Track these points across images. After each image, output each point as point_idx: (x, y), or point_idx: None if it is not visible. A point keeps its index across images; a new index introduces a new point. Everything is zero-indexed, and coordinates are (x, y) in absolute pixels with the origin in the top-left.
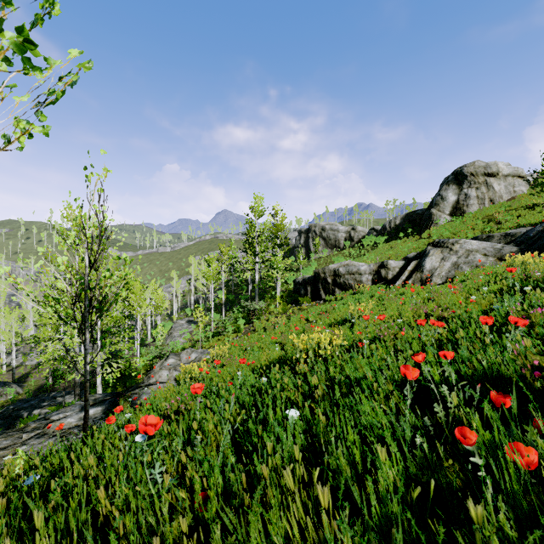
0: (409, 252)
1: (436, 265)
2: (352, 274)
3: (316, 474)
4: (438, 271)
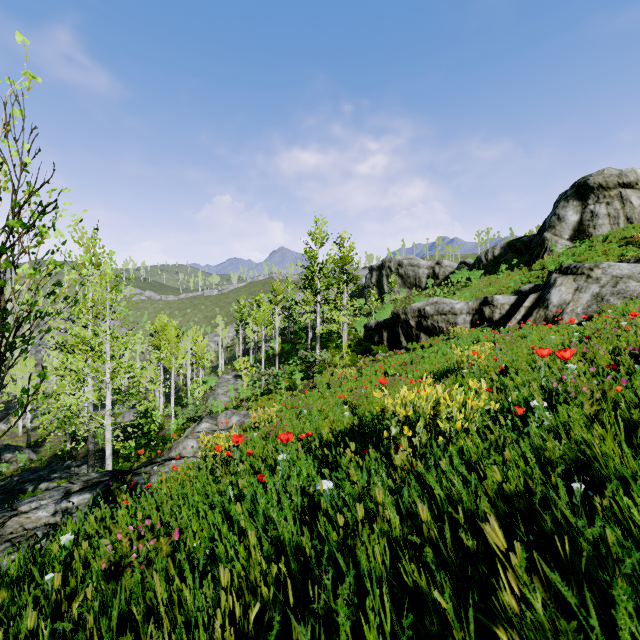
0: (516, 288)
1: (567, 298)
2: (443, 315)
3: None
4: (571, 306)
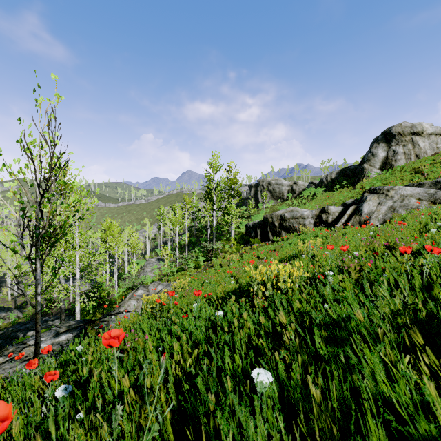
0: (345, 201)
1: (373, 209)
2: (296, 219)
3: None
4: (375, 214)
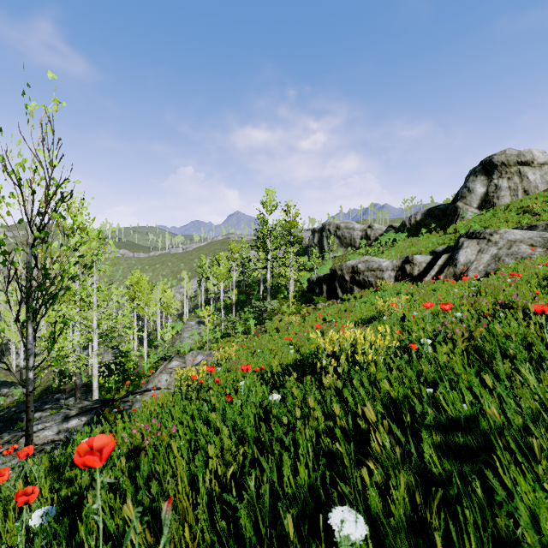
0: (433, 248)
1: (472, 258)
2: (372, 271)
3: None
4: (474, 265)
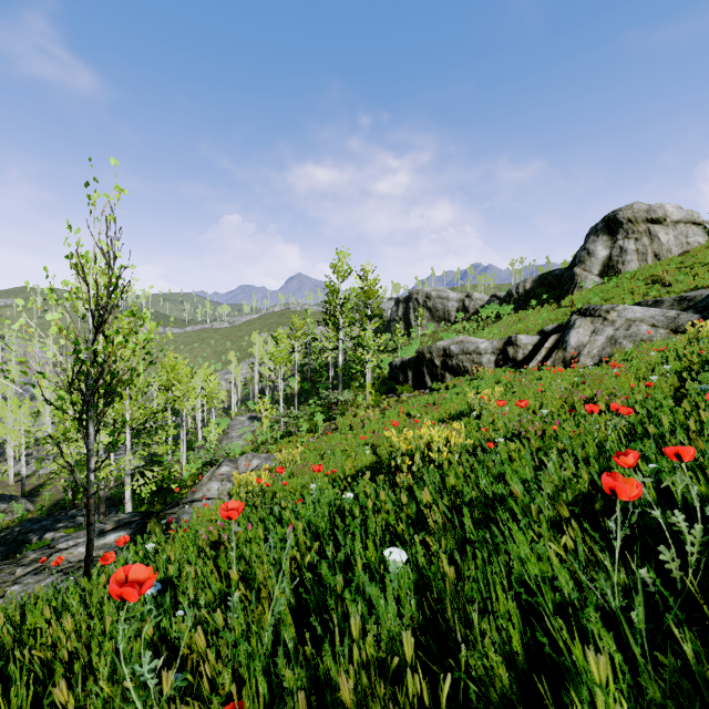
0: (544, 326)
1: (585, 340)
2: (468, 354)
3: (445, 683)
4: (587, 348)
